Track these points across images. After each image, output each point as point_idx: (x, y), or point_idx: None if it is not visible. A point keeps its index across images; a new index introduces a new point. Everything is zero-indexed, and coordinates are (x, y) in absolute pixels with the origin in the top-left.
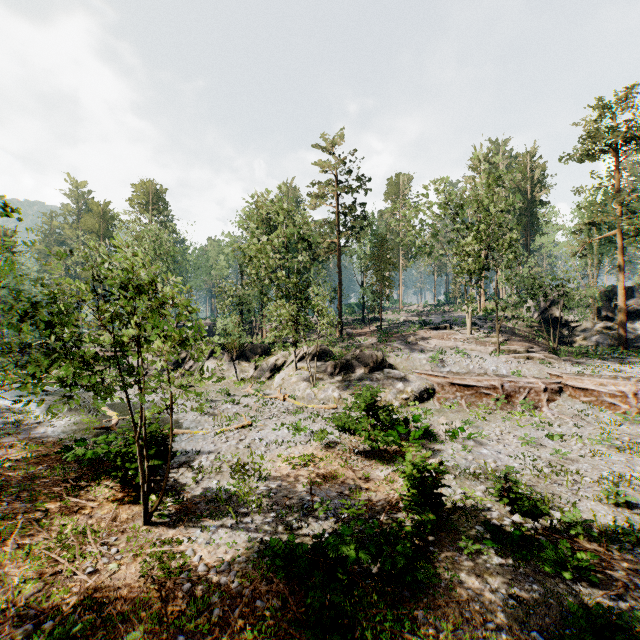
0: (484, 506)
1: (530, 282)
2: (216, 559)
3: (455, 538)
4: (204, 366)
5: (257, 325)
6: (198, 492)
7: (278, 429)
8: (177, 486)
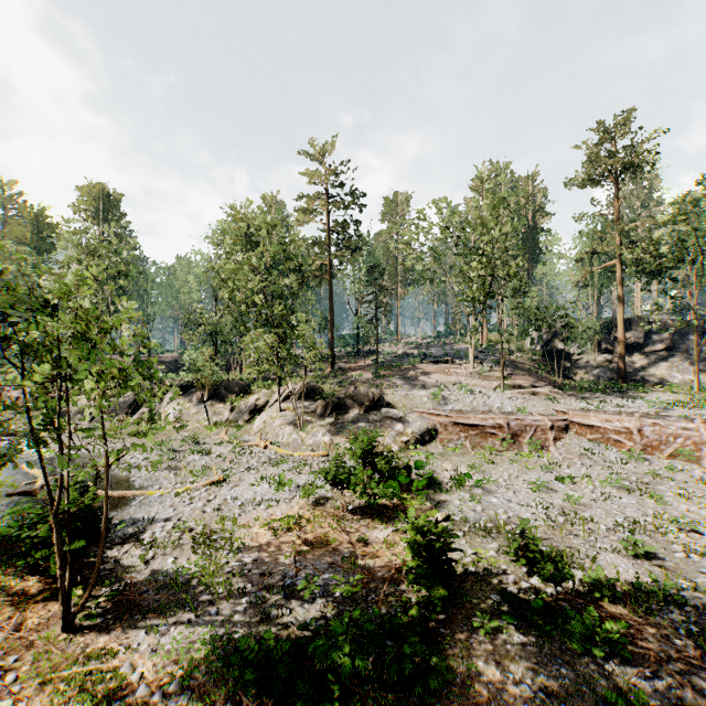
0: (498, 568)
1: (535, 312)
2: (164, 674)
3: (469, 613)
4: (168, 408)
5: (235, 359)
6: (147, 576)
7: (257, 484)
8: (118, 569)
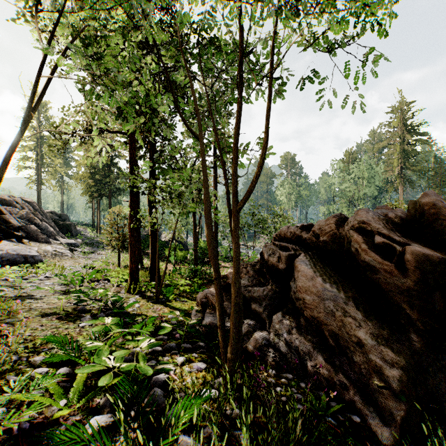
0: None
1: None
2: None
3: None
4: None
5: None
6: None
7: None
8: None
